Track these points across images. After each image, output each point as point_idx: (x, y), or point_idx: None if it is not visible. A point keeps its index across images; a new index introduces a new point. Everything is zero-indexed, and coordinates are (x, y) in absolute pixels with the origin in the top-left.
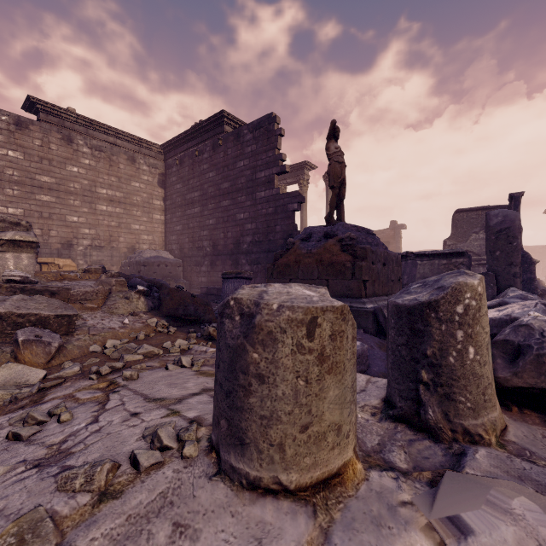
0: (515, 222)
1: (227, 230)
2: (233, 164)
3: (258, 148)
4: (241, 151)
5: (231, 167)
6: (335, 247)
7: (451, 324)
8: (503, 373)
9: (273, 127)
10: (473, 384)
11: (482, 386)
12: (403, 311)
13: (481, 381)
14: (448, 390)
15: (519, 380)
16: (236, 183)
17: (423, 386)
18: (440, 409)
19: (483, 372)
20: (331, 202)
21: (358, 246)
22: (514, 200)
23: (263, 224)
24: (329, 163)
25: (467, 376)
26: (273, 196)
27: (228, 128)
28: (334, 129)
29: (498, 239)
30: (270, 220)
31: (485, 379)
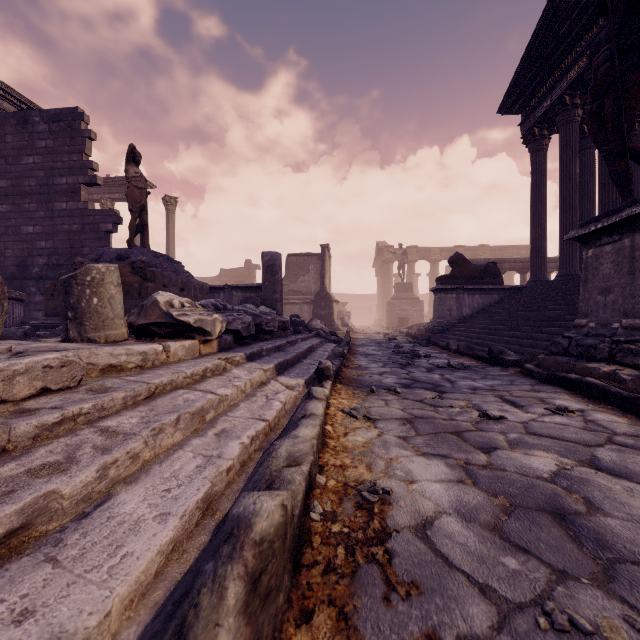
0: (277, 261)
1: (5, 246)
2: (15, 157)
3: (58, 145)
4: (29, 143)
5: (12, 161)
6: (125, 269)
7: (84, 286)
8: (135, 319)
9: (79, 126)
10: (96, 317)
11: (103, 318)
12: (63, 282)
13: (102, 316)
14: (81, 320)
15: (138, 321)
16: (21, 184)
17: (69, 320)
18: (77, 331)
19: (104, 311)
20: (130, 226)
21: (148, 270)
22: (322, 250)
23: (64, 244)
24: (128, 186)
25: (93, 313)
26: (79, 211)
27: (7, 105)
28: (135, 153)
29: (267, 273)
30: (76, 239)
31: (105, 315)
